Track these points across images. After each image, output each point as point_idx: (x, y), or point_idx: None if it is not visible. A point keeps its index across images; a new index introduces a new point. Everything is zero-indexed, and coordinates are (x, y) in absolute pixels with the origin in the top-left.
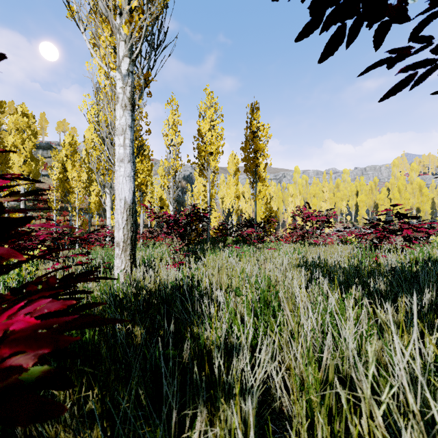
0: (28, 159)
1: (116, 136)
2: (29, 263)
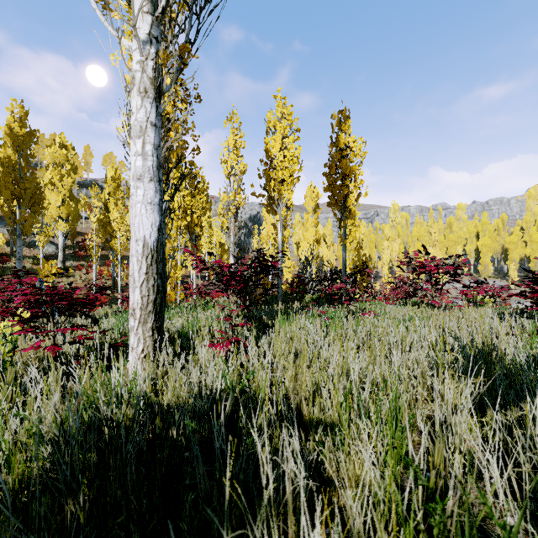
0: (67, 198)
1: (131, 140)
2: (3, 338)
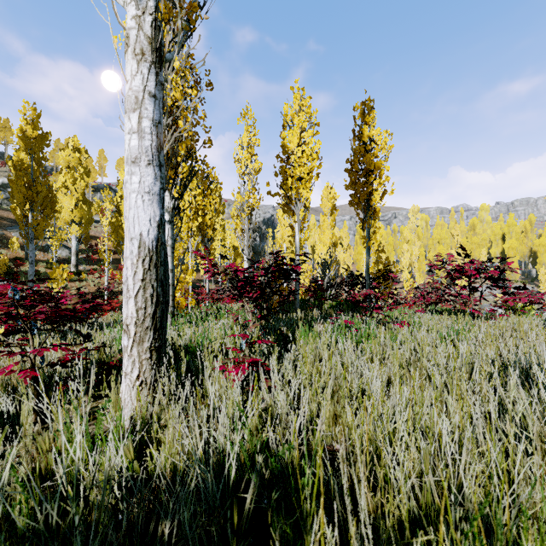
0: (80, 202)
1: (125, 116)
2: None
